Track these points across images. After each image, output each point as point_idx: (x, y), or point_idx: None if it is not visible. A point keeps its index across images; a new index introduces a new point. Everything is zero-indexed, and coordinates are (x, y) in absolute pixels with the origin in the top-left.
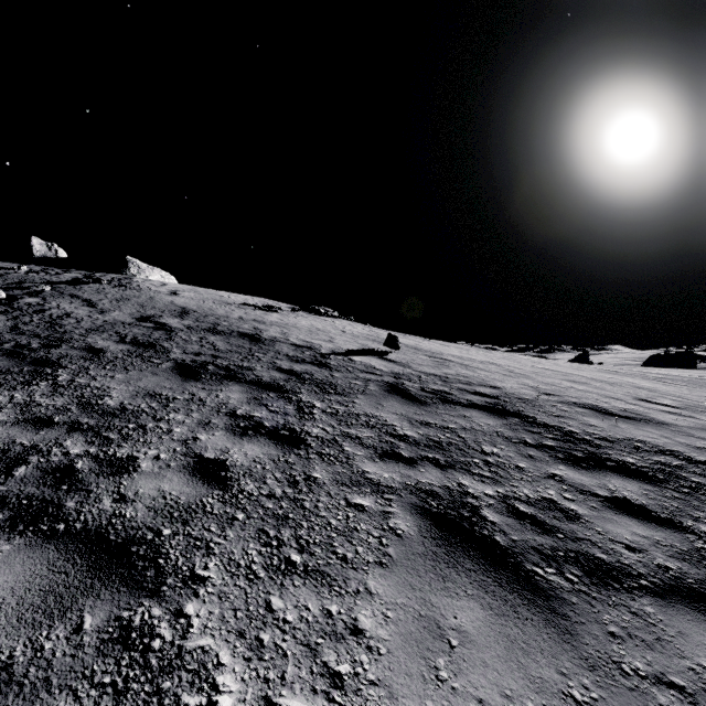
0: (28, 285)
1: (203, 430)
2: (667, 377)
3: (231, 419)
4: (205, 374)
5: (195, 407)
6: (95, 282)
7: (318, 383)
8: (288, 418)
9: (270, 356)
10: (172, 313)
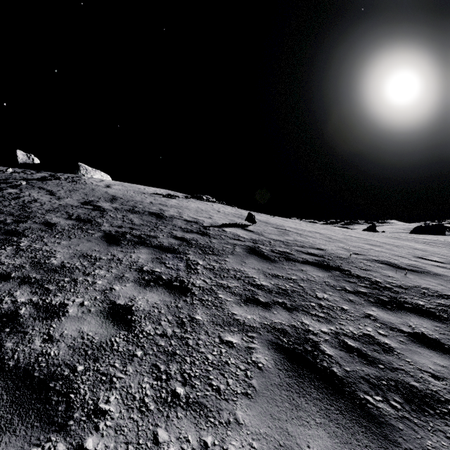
0: (11, 180)
1: (118, 282)
2: (431, 241)
3: (138, 274)
4: (124, 241)
5: (114, 265)
6: (56, 179)
7: (201, 247)
8: (179, 273)
9: (169, 228)
10: (106, 199)
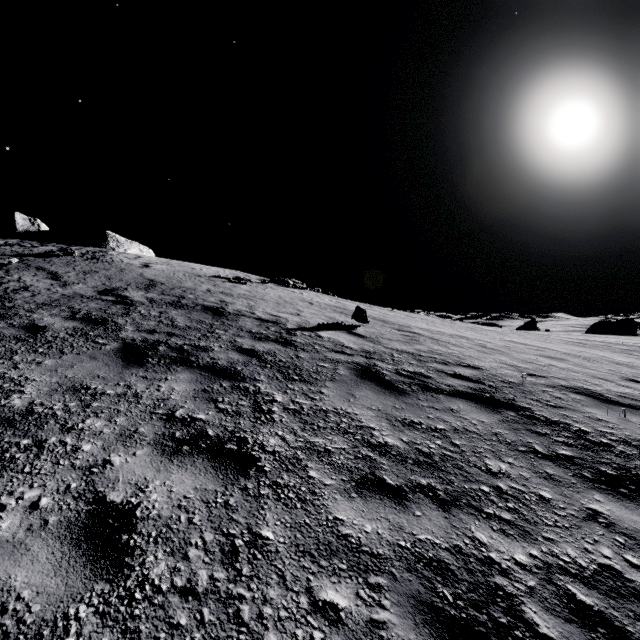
0: None
1: (122, 447)
2: (632, 349)
3: (165, 426)
4: (153, 357)
5: (125, 407)
6: (66, 255)
7: (281, 366)
8: (239, 421)
9: (232, 333)
10: (138, 286)
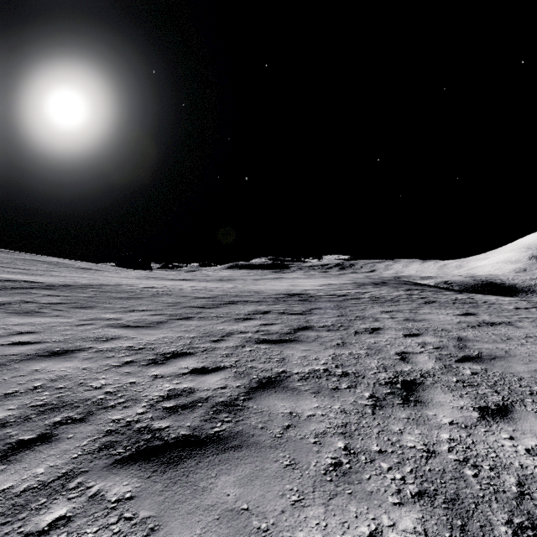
0: None
1: None
2: None
3: None
4: None
5: None
6: None
7: None
8: None
9: None
10: None
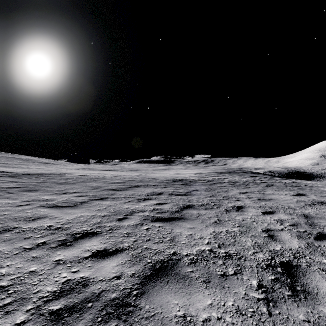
0: None
1: None
2: None
3: None
4: None
5: None
6: None
7: None
8: None
9: None
10: None
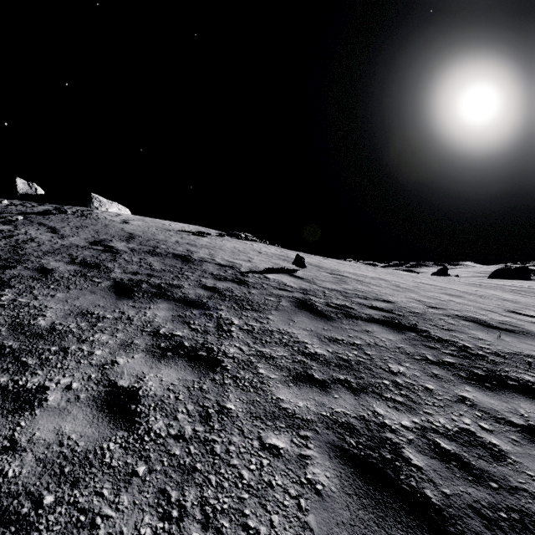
0: (5, 215)
1: (123, 352)
2: (520, 289)
3: (153, 339)
4: (138, 292)
5: (122, 326)
6: (61, 213)
7: (237, 299)
8: (207, 337)
9: (197, 275)
10: (121, 238)
